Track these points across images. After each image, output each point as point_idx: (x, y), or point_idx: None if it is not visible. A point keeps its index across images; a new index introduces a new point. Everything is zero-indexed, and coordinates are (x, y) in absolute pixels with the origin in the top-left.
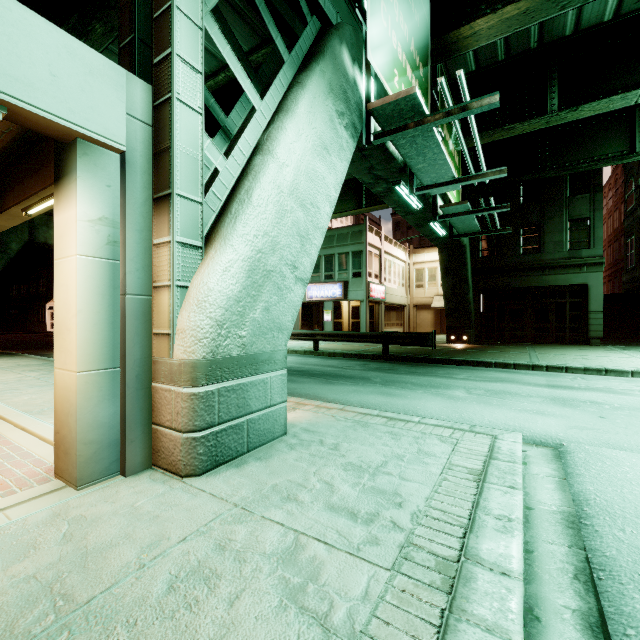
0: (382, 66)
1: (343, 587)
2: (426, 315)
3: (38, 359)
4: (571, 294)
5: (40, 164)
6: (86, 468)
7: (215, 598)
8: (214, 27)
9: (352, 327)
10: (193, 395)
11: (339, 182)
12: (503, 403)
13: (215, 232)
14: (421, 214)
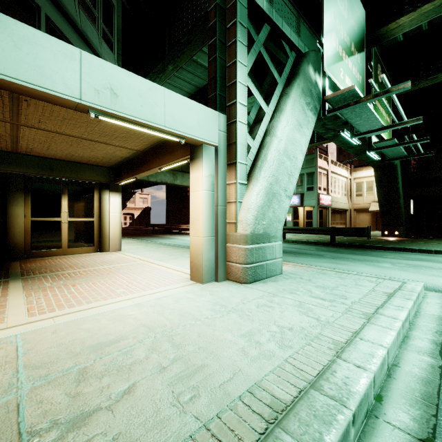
0: (333, 70)
1: (322, 314)
2: (364, 216)
3: (134, 240)
4: None
5: (172, 150)
6: (205, 276)
7: (275, 311)
8: (249, 80)
9: (306, 225)
10: (246, 248)
11: (307, 141)
12: (417, 271)
13: (251, 176)
14: (359, 147)
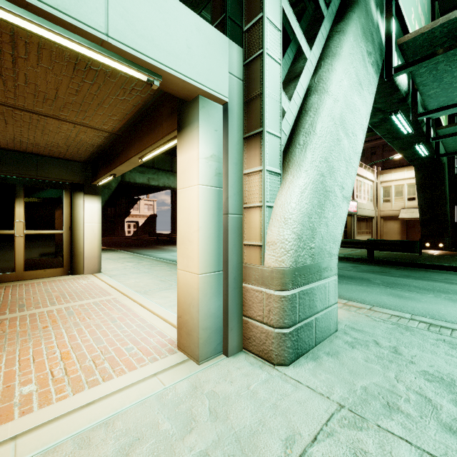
0: (405, 5)
1: None
2: (393, 225)
3: (128, 254)
4: None
5: (154, 124)
6: (203, 348)
7: None
8: None
9: None
10: (283, 297)
11: (368, 112)
12: None
13: (287, 161)
14: (408, 138)
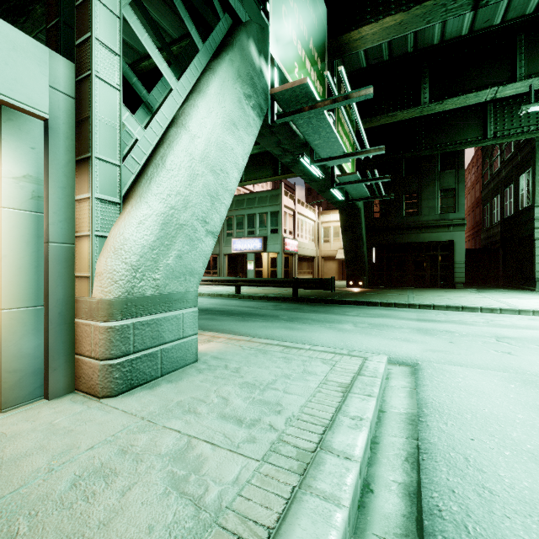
0: (283, 59)
1: (219, 476)
2: (332, 265)
3: None
4: (441, 248)
5: None
6: (10, 393)
7: (110, 491)
8: (133, 17)
9: (271, 275)
10: (109, 328)
11: (247, 153)
12: (380, 333)
13: (133, 191)
14: (323, 182)
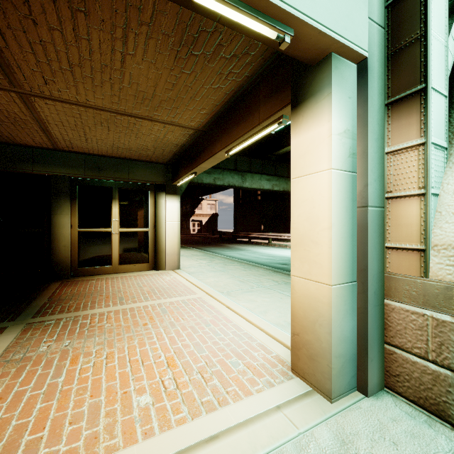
0: None
1: None
2: None
3: (199, 251)
4: None
5: (247, 112)
6: (336, 381)
7: None
8: None
9: None
10: None
11: None
12: None
13: (451, 130)
14: None
